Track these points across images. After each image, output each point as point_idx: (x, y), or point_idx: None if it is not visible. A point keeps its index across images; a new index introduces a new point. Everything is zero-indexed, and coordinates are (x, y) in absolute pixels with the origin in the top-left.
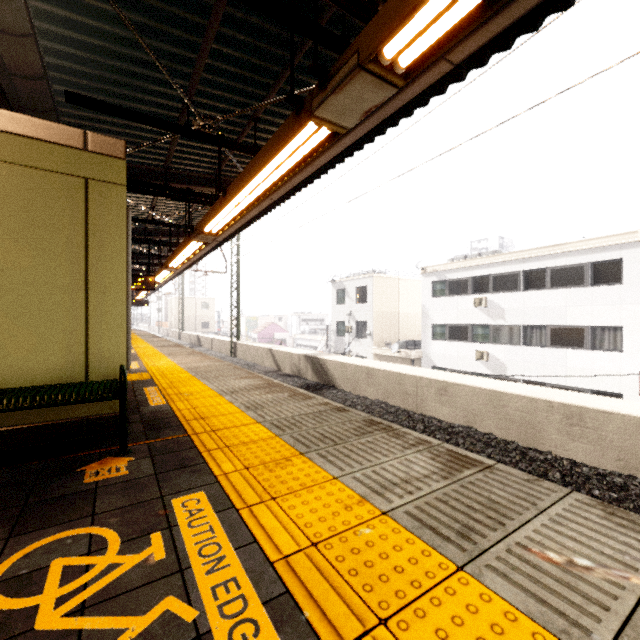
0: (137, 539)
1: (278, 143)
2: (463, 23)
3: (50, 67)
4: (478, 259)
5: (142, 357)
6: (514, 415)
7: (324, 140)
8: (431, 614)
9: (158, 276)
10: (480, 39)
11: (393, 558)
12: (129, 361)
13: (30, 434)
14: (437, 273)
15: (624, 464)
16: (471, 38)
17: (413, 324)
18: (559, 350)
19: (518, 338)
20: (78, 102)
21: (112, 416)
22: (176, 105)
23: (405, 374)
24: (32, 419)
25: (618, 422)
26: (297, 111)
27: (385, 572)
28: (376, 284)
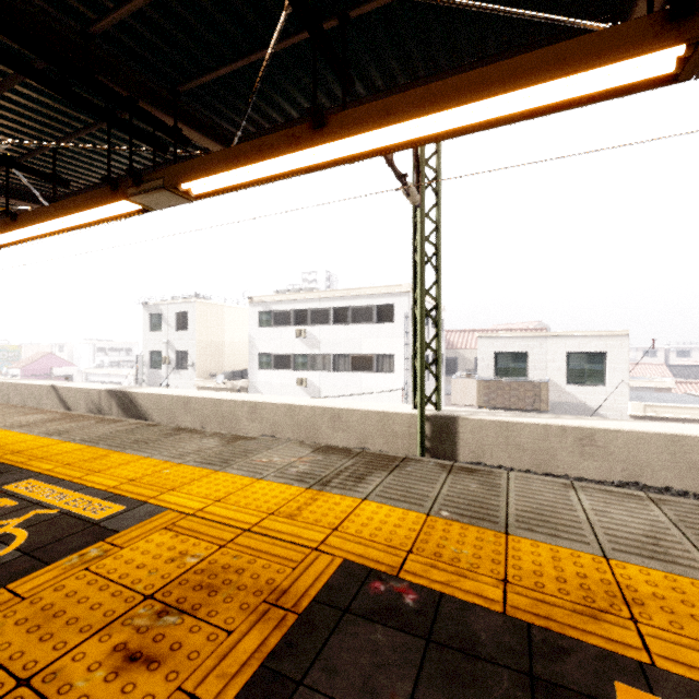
0: None
1: (92, 203)
2: (227, 188)
3: None
4: (299, 294)
5: None
6: (303, 421)
7: (137, 209)
8: (197, 484)
9: None
10: None
11: (182, 475)
12: None
13: None
14: (263, 304)
15: (359, 441)
16: None
17: (241, 354)
18: (357, 374)
19: (329, 365)
20: None
21: None
22: None
23: (222, 399)
24: None
25: (357, 415)
26: (113, 189)
27: (176, 479)
28: (200, 310)
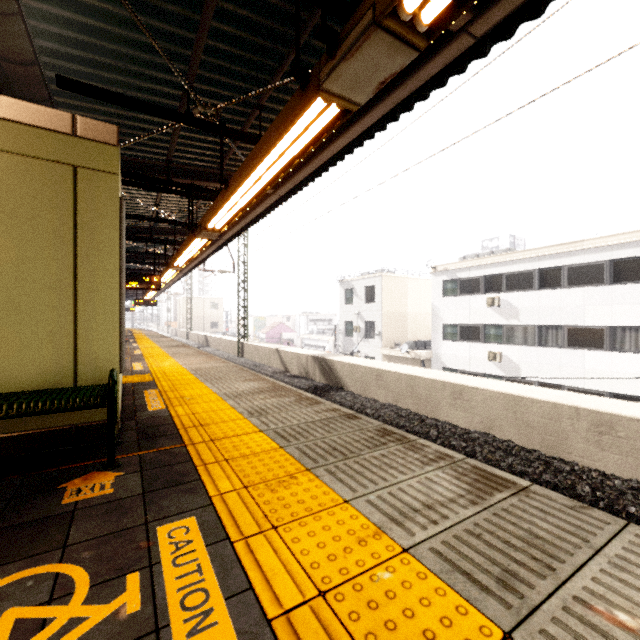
0: (110, 582)
1: (282, 125)
2: None
3: (41, 51)
4: (491, 257)
5: (147, 358)
6: (536, 421)
7: (333, 120)
8: None
9: (164, 275)
10: (507, 6)
11: (420, 617)
12: (123, 364)
13: (13, 444)
14: (448, 272)
15: None
16: (497, 5)
17: (423, 324)
18: (576, 351)
19: (533, 339)
20: (71, 88)
21: (103, 424)
22: (176, 93)
23: (417, 376)
24: (15, 427)
25: None
26: (303, 86)
27: (412, 638)
28: (385, 283)
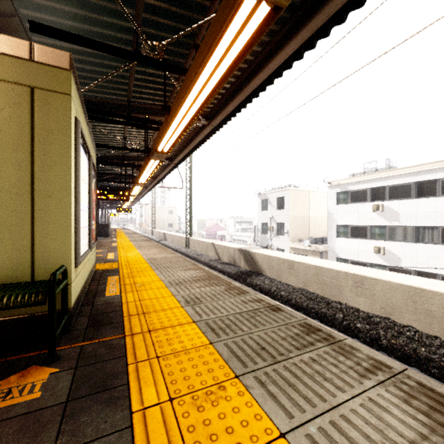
0: None
1: (212, 35)
2: None
3: (19, 3)
4: (376, 174)
5: (119, 249)
6: (436, 311)
7: (261, 26)
8: None
9: (133, 190)
10: None
11: None
12: (78, 259)
13: None
14: (340, 186)
15: None
16: None
17: (320, 225)
18: None
19: (411, 236)
20: (41, 31)
21: (57, 312)
22: (129, 38)
23: (323, 267)
24: None
25: None
26: None
27: None
28: (292, 195)
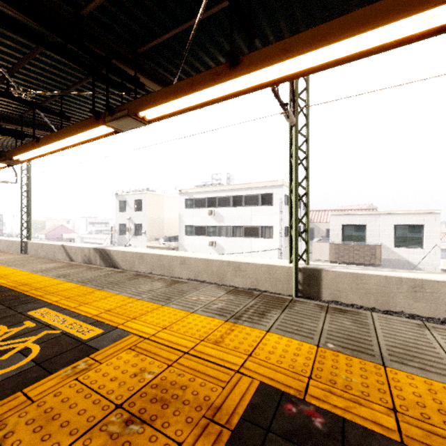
0: (16, 324)
1: (84, 128)
2: (169, 114)
3: None
4: (210, 187)
5: None
6: (215, 270)
7: (111, 132)
8: (150, 315)
9: None
10: None
11: (140, 308)
12: None
13: None
14: (188, 194)
15: (253, 284)
16: None
17: (174, 225)
18: (248, 239)
19: (230, 233)
20: None
21: None
22: None
23: (163, 255)
24: None
25: (251, 266)
26: (96, 118)
27: (136, 311)
28: (149, 198)
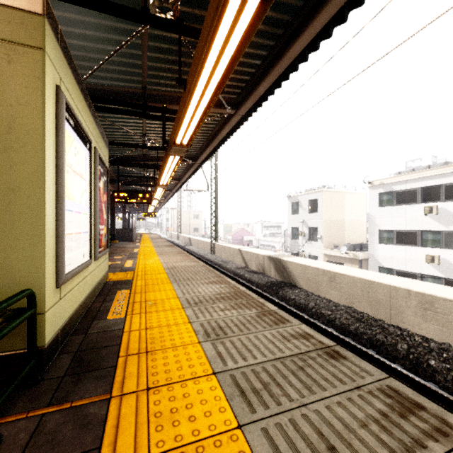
0: None
1: None
2: None
3: None
4: (428, 171)
5: (140, 255)
6: None
7: None
8: None
9: (156, 193)
10: None
11: None
12: (60, 277)
13: None
14: (384, 185)
15: None
16: None
17: (358, 230)
18: None
19: None
20: None
21: (25, 352)
22: None
23: (375, 282)
24: None
25: None
26: None
27: None
28: (326, 197)
